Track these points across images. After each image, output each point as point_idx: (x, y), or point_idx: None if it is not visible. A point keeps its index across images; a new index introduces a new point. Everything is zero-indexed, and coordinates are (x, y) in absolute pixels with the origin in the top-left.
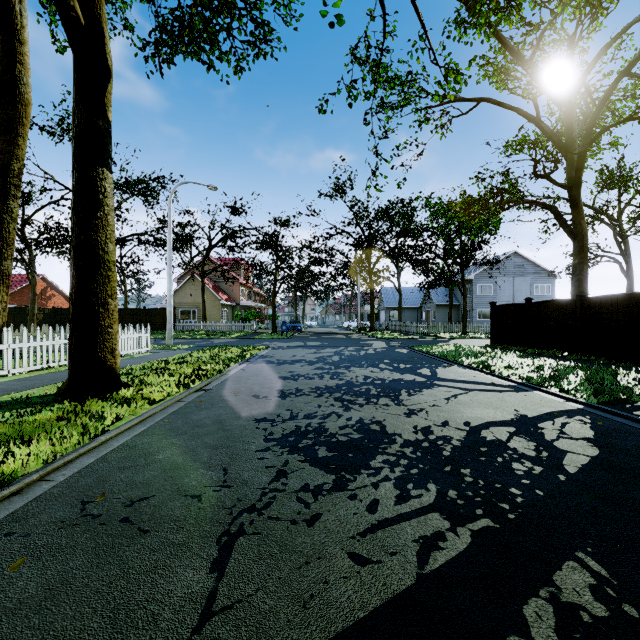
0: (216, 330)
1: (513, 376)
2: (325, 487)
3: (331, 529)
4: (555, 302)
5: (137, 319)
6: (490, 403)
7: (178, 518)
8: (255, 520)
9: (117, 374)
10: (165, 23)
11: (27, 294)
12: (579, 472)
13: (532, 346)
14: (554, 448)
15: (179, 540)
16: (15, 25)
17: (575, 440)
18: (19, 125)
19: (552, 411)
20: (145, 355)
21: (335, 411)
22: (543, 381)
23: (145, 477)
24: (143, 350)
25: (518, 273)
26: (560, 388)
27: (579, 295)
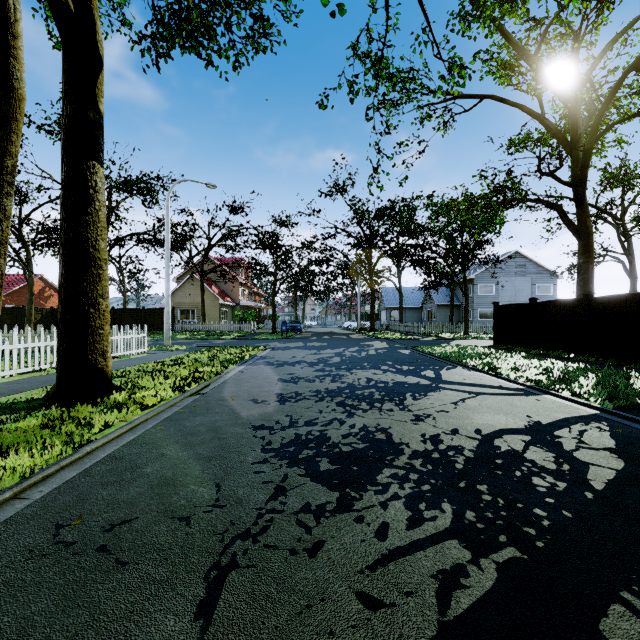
0: (215, 330)
1: (521, 379)
2: (328, 507)
3: (336, 561)
4: (561, 302)
5: (136, 319)
6: (500, 408)
7: (162, 546)
8: (249, 549)
9: (108, 377)
10: (161, 15)
11: (25, 294)
12: (607, 489)
13: (537, 347)
14: (575, 460)
15: (161, 575)
16: (8, 18)
17: (596, 450)
18: (12, 121)
19: (567, 417)
20: (142, 356)
21: (337, 417)
22: (552, 384)
23: (129, 495)
24: (140, 351)
25: (520, 273)
26: (571, 392)
27: (586, 295)
